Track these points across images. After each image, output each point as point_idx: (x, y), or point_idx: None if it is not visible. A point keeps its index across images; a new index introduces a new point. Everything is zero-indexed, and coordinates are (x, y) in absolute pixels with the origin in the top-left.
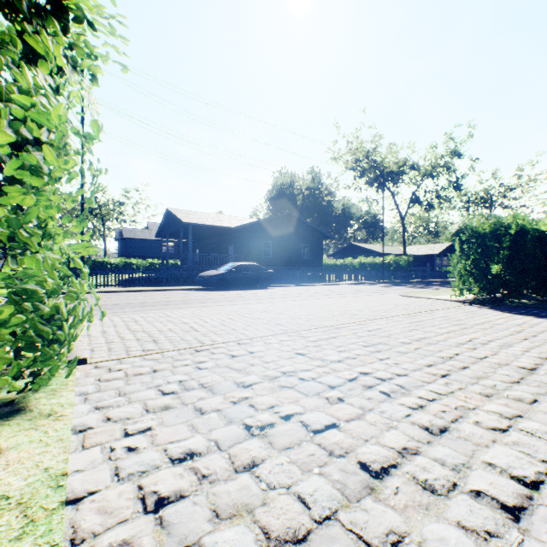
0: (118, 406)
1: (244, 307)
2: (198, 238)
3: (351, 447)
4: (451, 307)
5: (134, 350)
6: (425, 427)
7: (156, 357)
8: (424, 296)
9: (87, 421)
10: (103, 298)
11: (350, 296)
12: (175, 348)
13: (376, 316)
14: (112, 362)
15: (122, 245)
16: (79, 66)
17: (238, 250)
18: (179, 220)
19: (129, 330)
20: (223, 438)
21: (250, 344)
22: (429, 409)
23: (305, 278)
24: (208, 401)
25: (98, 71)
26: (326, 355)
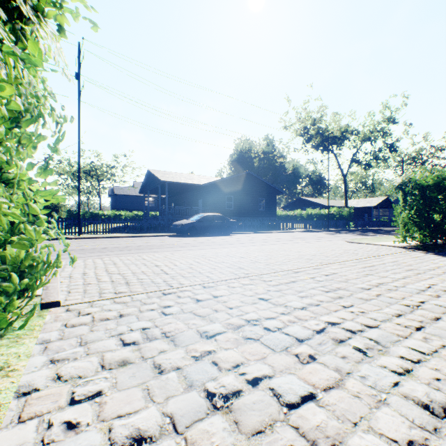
0: (74, 359)
1: (210, 251)
2: (173, 194)
3: (338, 435)
4: (397, 252)
5: (106, 293)
6: (423, 405)
7: (125, 300)
8: (369, 242)
9: (36, 380)
10: (94, 243)
11: (302, 242)
12: (145, 290)
13: (329, 261)
14: (83, 305)
15: (113, 200)
16: (46, 15)
17: (205, 204)
18: (158, 179)
19: (106, 272)
20: (180, 411)
21: (215, 287)
22: (419, 376)
23: (261, 226)
24: (169, 355)
25: (64, 20)
26: (288, 301)
